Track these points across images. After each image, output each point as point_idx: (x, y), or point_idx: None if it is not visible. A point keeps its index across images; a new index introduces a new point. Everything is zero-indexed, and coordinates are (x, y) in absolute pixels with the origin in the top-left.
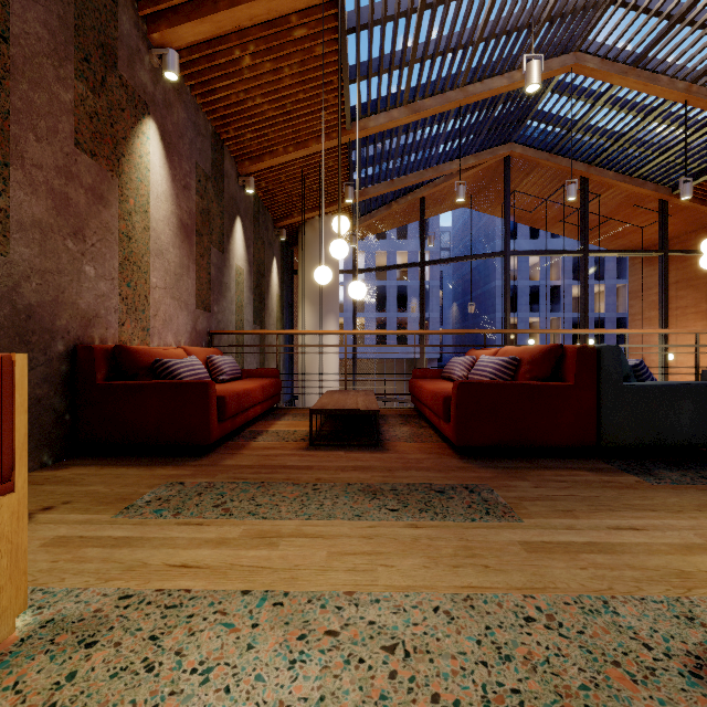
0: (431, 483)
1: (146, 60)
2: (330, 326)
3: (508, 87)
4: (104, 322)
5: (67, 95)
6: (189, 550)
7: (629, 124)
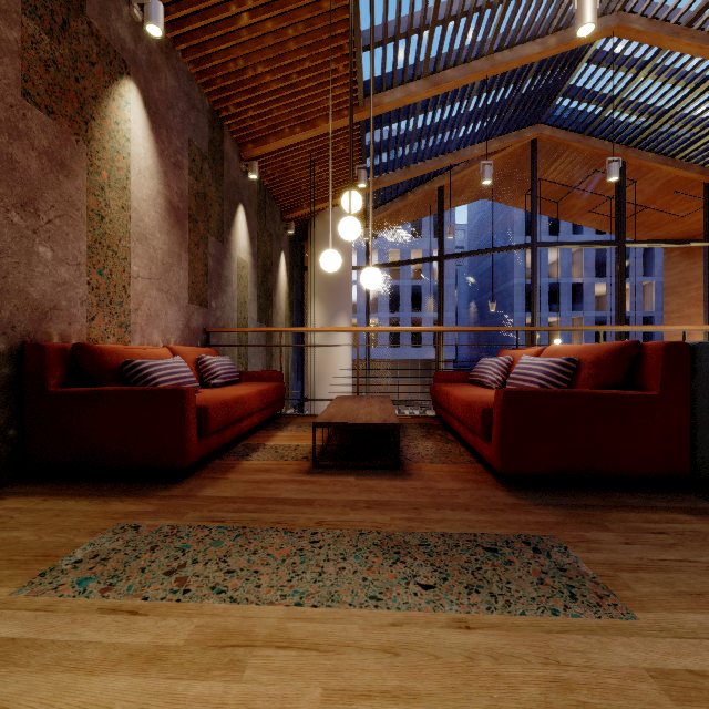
0: (475, 532)
1: (124, 11)
2: (342, 325)
3: (541, 55)
4: (66, 315)
5: (12, 32)
6: (95, 677)
7: (676, 96)
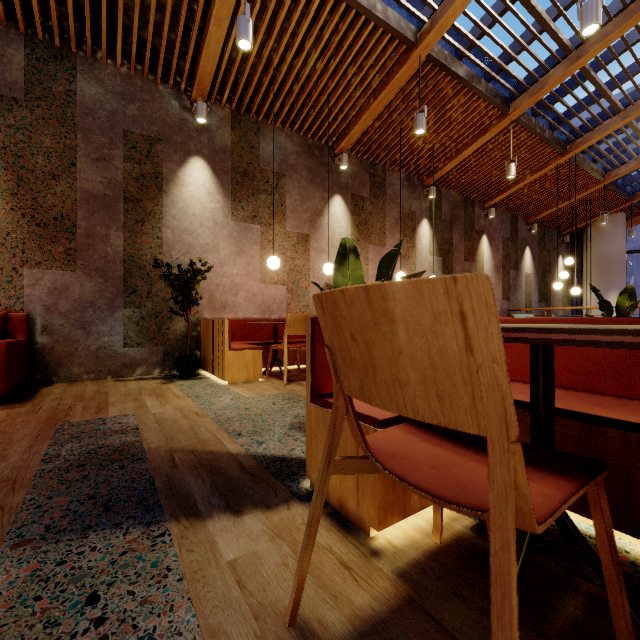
0: None
1: (482, 215)
2: (612, 299)
3: None
4: None
5: (463, 248)
6: None
7: None
